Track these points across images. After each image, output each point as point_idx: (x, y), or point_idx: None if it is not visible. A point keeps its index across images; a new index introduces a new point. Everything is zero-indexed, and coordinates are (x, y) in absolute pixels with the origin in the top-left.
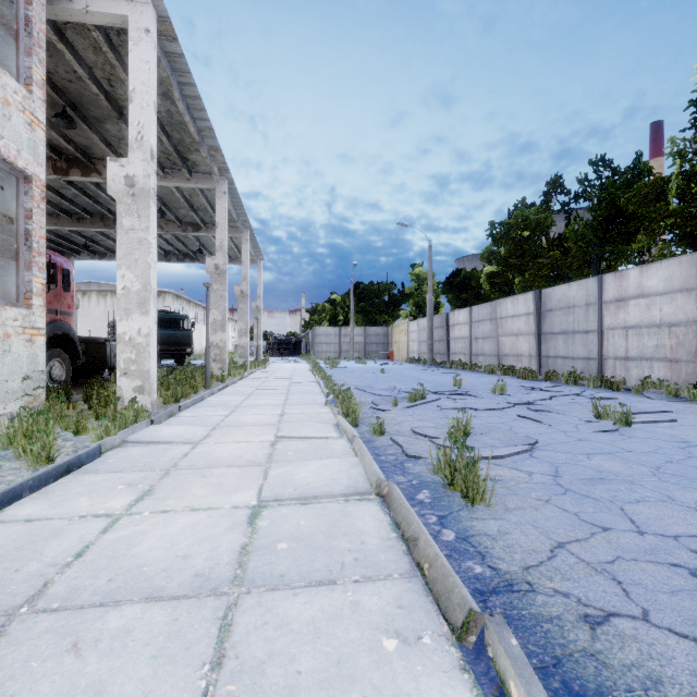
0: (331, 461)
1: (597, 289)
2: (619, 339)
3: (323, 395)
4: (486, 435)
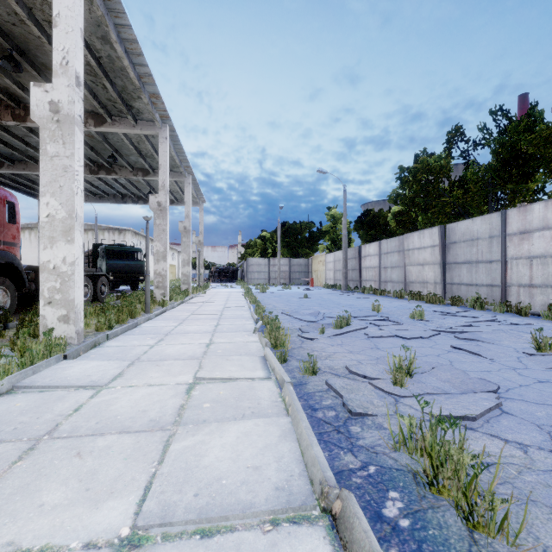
0: (255, 424)
1: (500, 222)
2: (523, 268)
3: (253, 321)
4: (430, 374)
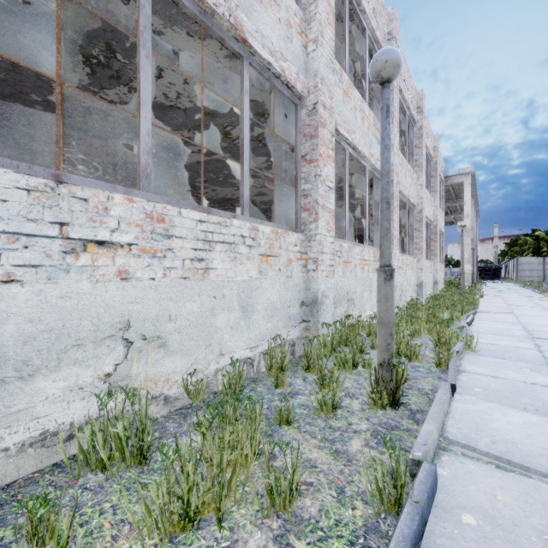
0: (545, 298)
1: None
2: None
3: (537, 293)
4: None
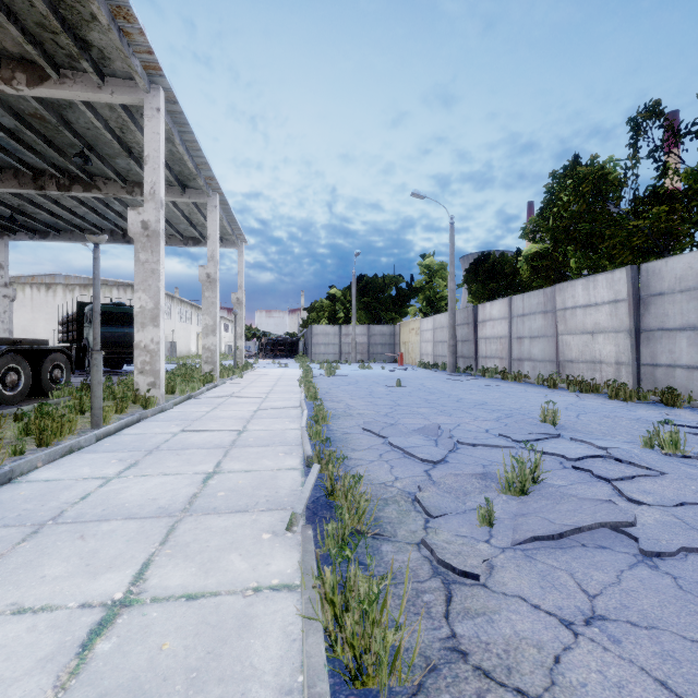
0: None
1: None
2: None
3: (301, 455)
4: None
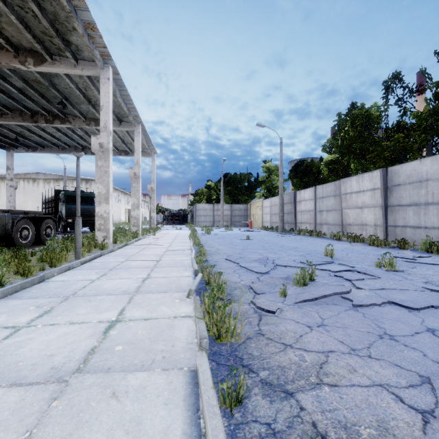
0: None
1: None
2: None
3: (192, 271)
4: None
